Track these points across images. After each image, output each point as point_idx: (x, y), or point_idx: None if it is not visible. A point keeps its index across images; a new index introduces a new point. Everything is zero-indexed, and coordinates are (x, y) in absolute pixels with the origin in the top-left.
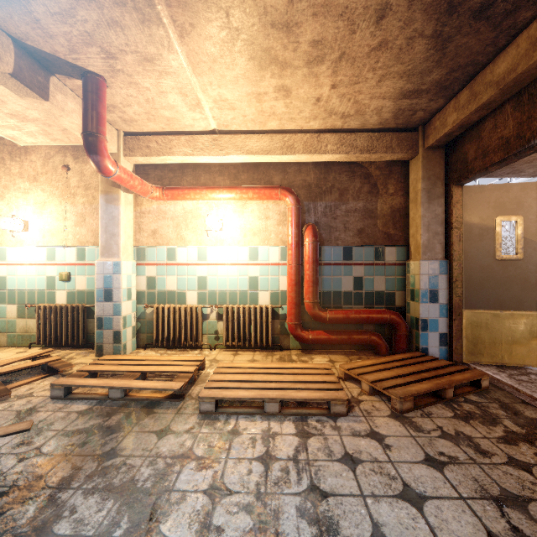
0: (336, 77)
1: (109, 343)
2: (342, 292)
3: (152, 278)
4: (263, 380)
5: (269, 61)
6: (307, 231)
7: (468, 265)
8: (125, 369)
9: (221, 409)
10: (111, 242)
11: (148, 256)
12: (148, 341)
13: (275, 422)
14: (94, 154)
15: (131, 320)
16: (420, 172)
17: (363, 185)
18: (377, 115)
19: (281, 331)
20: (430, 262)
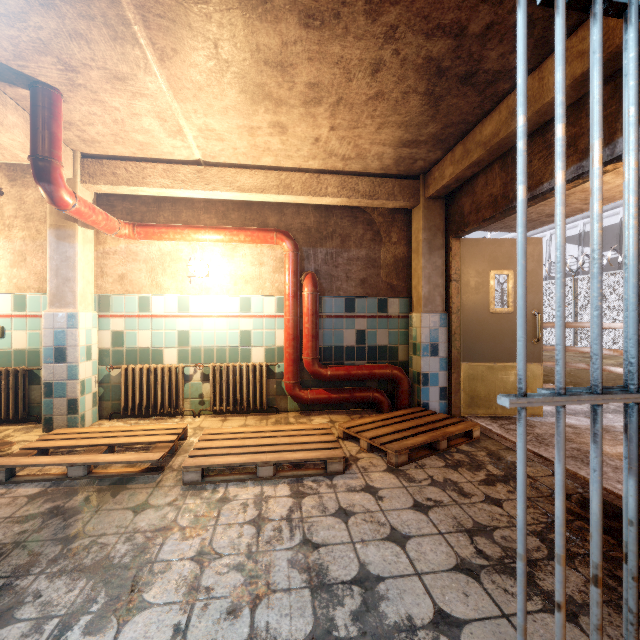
0: (335, 120)
1: (62, 414)
2: (344, 347)
3: (119, 334)
4: (255, 444)
5: (263, 97)
6: (306, 280)
7: (466, 318)
8: (87, 443)
9: (209, 478)
10: (64, 289)
11: (114, 306)
12: (113, 411)
13: (269, 486)
14: (46, 183)
15: (91, 384)
16: (422, 222)
17: (366, 232)
18: (378, 160)
19: (277, 391)
20: (430, 314)
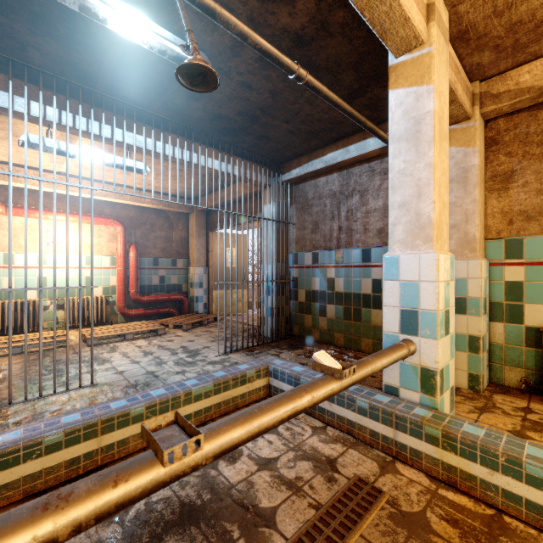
0: (157, 177)
1: None
2: (153, 285)
3: None
4: (119, 330)
5: None
6: (132, 248)
7: (216, 269)
8: (6, 341)
9: (101, 343)
10: None
11: None
12: None
13: (134, 341)
14: None
15: None
16: (195, 222)
17: (165, 223)
18: (174, 191)
19: (111, 312)
20: (199, 268)
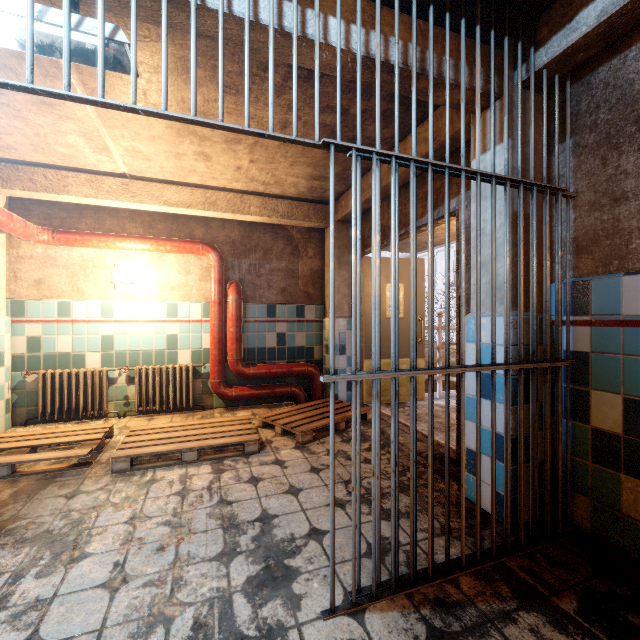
0: (254, 156)
1: None
2: (266, 348)
3: (35, 339)
4: (181, 435)
5: (188, 133)
6: (231, 288)
7: (367, 322)
8: (7, 446)
9: (137, 466)
10: None
11: (30, 311)
12: (29, 417)
13: (193, 467)
14: None
15: (4, 391)
16: None
17: (286, 247)
18: (294, 187)
19: (204, 390)
20: (339, 320)
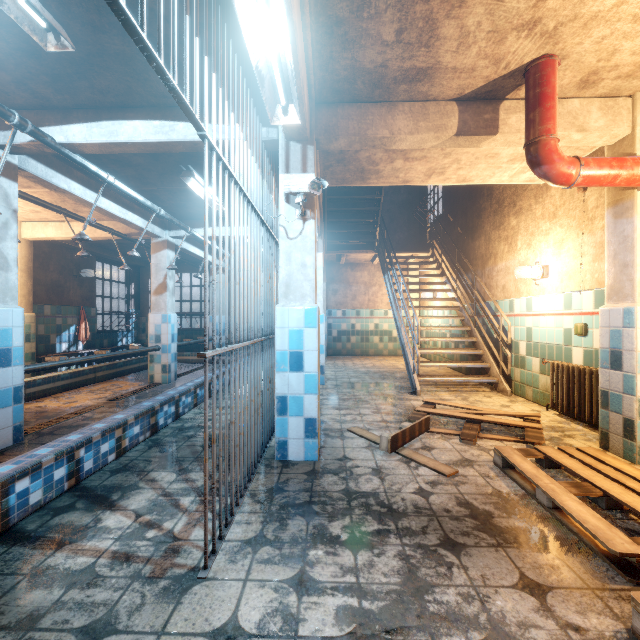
0: None
1: (616, 434)
2: None
3: None
4: None
5: None
6: None
7: None
8: (584, 475)
9: None
10: (620, 278)
11: None
12: None
13: None
14: (536, 168)
15: None
16: None
17: None
18: None
19: None
20: None
